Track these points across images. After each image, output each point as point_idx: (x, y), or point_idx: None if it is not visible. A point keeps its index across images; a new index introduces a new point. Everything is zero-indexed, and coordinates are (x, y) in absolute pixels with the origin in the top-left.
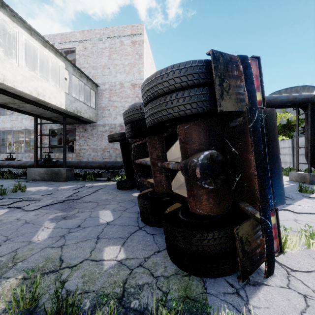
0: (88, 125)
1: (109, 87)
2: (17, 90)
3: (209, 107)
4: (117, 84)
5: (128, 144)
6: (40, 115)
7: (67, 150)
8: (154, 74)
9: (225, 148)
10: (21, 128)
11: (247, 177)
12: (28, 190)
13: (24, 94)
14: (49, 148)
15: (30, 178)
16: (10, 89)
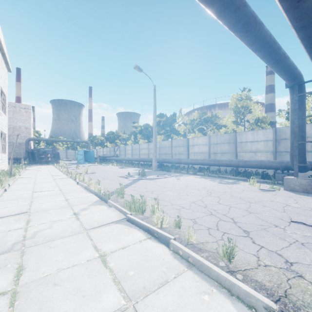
0: None
1: (13, 127)
2: None
3: (53, 152)
4: (18, 126)
5: (34, 153)
6: None
7: None
8: (48, 150)
9: (55, 155)
10: None
11: (56, 157)
12: None
13: None
14: None
15: None
16: None
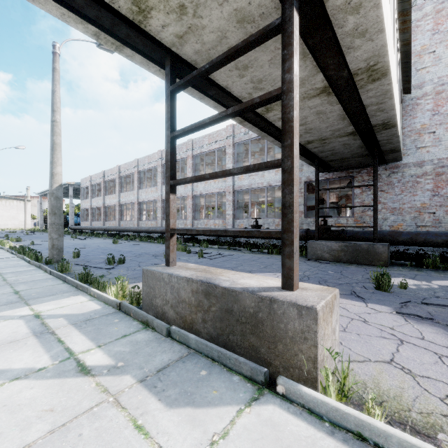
0: (381, 168)
1: (434, 89)
2: (385, 105)
3: None
4: None
5: None
6: (323, 158)
7: (312, 213)
8: None
9: None
10: (263, 185)
11: None
12: (395, 283)
13: (383, 111)
14: (304, 210)
15: (313, 256)
16: (377, 104)
